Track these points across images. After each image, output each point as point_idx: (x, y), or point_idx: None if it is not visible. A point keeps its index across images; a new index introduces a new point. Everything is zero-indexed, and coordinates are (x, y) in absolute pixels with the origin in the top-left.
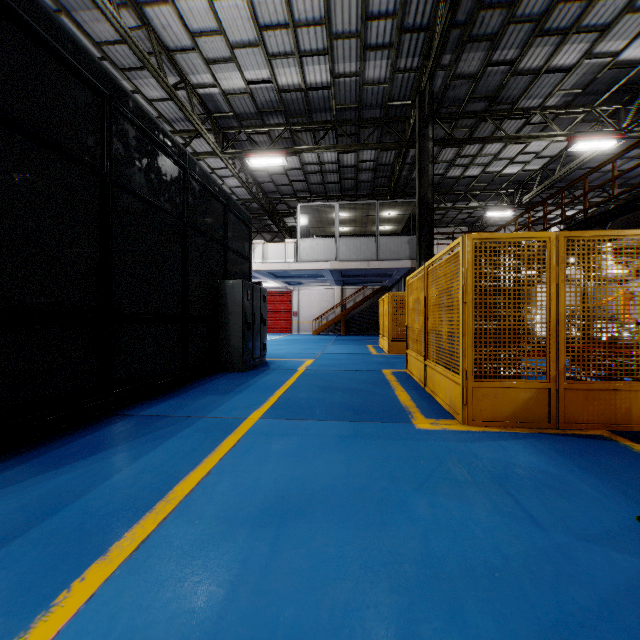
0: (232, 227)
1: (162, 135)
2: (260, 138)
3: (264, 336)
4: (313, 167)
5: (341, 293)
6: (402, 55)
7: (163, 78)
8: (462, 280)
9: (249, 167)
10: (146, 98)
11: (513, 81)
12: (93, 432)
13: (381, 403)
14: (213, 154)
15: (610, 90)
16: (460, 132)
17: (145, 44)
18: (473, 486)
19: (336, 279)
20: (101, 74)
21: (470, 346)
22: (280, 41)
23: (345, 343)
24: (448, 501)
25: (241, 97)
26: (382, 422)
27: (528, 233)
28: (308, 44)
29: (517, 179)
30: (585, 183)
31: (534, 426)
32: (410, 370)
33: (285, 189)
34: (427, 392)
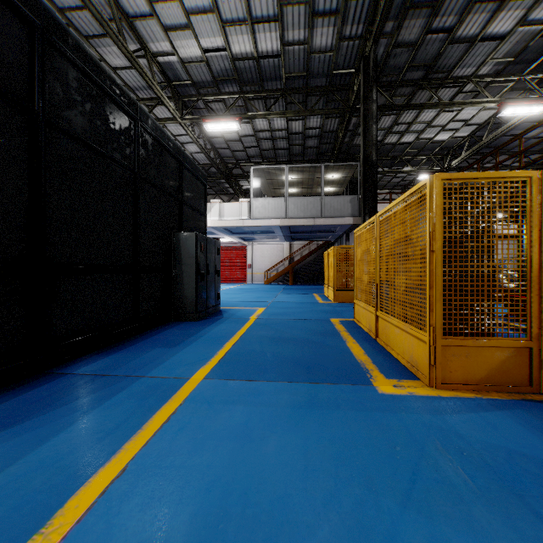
0: (187, 183)
1: (109, 82)
2: (216, 106)
3: (218, 286)
4: (265, 134)
5: (289, 248)
6: (348, 23)
7: (123, 43)
8: (429, 226)
9: (207, 134)
10: (110, 66)
11: (450, 49)
12: (10, 399)
13: (334, 358)
14: (173, 120)
15: (539, 58)
16: (398, 100)
17: (106, 11)
18: (480, 498)
19: (285, 235)
20: (30, 1)
21: (439, 299)
22: (233, 8)
23: (293, 292)
24: (456, 533)
25: (198, 65)
26: (339, 384)
27: (505, 172)
28: (259, 11)
29: (447, 145)
30: (520, 142)
31: (512, 390)
32: (358, 319)
33: (240, 155)
34: (379, 344)
